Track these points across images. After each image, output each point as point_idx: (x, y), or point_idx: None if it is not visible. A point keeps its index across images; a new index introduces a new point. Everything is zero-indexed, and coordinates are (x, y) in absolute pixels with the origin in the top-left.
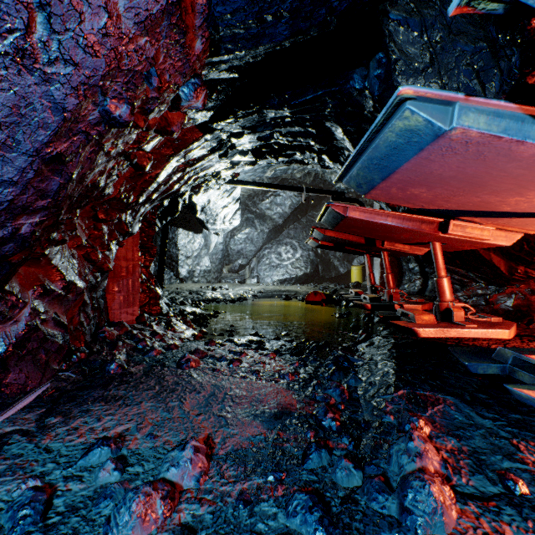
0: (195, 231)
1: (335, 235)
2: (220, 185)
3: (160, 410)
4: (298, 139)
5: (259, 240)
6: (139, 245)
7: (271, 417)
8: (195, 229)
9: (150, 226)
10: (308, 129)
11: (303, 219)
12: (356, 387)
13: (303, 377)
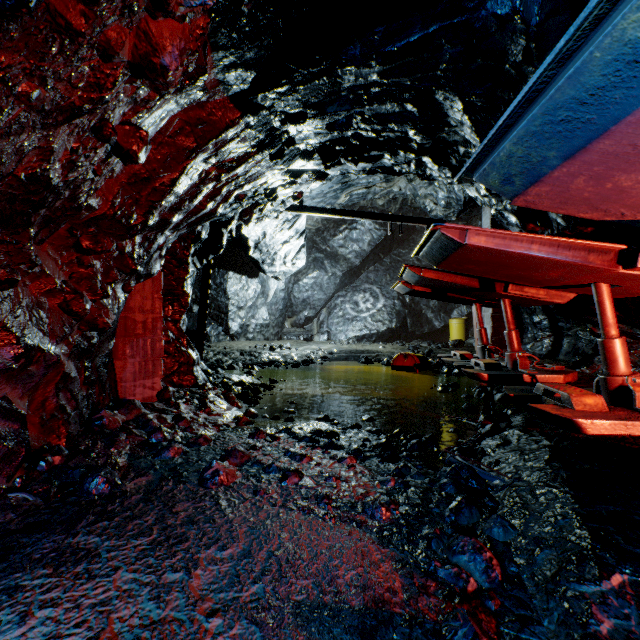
0: (249, 275)
1: (436, 276)
2: (278, 212)
3: (143, 593)
4: (390, 126)
5: (330, 286)
6: (161, 291)
7: (353, 631)
8: (249, 272)
9: (181, 265)
10: (407, 108)
11: (387, 259)
12: (507, 544)
13: (405, 514)
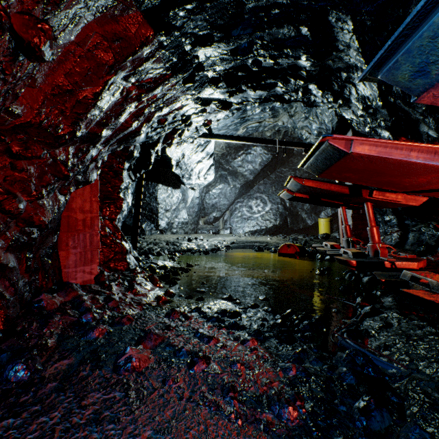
0: (173, 187)
1: (315, 185)
2: (193, 138)
3: None
4: (286, 50)
5: (232, 194)
6: (98, 195)
7: None
8: (173, 185)
9: (117, 175)
10: (301, 32)
11: (272, 175)
12: None
13: (312, 413)
